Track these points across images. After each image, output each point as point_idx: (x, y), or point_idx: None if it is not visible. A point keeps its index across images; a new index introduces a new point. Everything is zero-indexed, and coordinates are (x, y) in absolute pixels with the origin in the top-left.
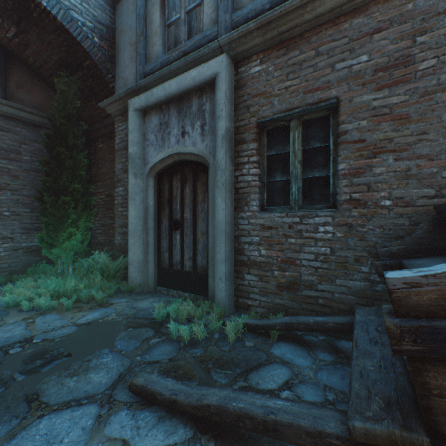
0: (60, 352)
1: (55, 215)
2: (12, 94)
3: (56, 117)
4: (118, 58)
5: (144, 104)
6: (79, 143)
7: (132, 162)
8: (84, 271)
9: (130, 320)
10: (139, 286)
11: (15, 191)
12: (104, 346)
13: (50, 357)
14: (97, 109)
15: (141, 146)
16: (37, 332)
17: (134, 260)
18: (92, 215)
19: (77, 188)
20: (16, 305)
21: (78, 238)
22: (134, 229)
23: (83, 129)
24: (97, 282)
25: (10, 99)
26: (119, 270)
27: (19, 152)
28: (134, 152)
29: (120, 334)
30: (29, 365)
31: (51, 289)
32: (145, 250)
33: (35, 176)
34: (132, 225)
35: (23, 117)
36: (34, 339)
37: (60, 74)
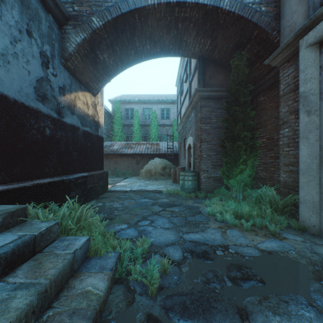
0: (252, 273)
1: (231, 156)
2: (206, 84)
3: (231, 87)
4: (283, 12)
5: (322, 32)
6: (247, 100)
7: (303, 100)
8: (252, 200)
9: (317, 269)
10: (313, 227)
11: (208, 142)
12: (298, 292)
13: (245, 274)
14: (259, 69)
15: (316, 81)
16: (229, 242)
17: (305, 199)
18: (256, 155)
19: (246, 135)
20: (212, 215)
21: (247, 173)
22: (306, 168)
23: (250, 89)
24: (266, 213)
25: (206, 87)
26: (286, 206)
27: (210, 118)
28: (306, 89)
29: (312, 283)
30: (232, 273)
31: (231, 209)
32: (322, 191)
33: (218, 131)
34: (303, 164)
35: (212, 95)
36: (229, 248)
37: (233, 56)
